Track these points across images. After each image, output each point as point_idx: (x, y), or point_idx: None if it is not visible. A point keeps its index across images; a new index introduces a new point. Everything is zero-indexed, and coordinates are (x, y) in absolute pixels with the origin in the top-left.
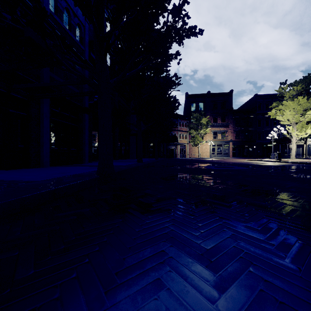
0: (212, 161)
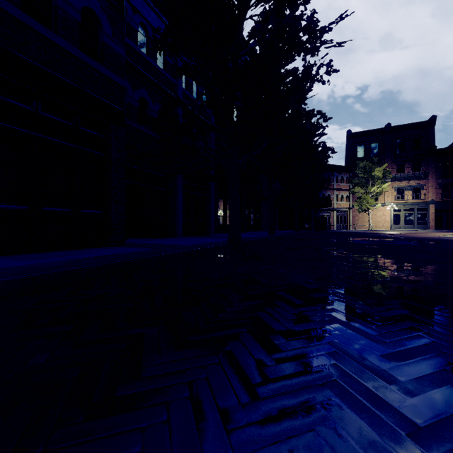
0: (381, 235)
